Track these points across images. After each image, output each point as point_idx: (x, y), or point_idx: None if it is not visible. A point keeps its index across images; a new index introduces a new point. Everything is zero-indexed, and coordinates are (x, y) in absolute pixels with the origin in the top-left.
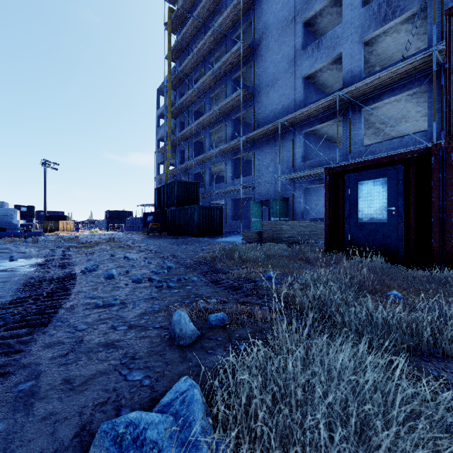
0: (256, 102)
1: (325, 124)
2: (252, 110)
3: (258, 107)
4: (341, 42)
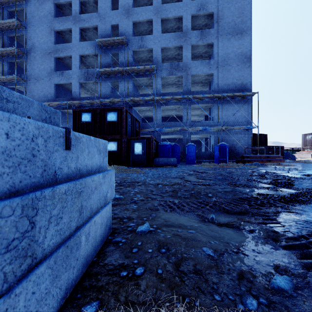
0: (27, 84)
1: (66, 110)
2: (24, 88)
3: (29, 88)
4: (72, 78)
